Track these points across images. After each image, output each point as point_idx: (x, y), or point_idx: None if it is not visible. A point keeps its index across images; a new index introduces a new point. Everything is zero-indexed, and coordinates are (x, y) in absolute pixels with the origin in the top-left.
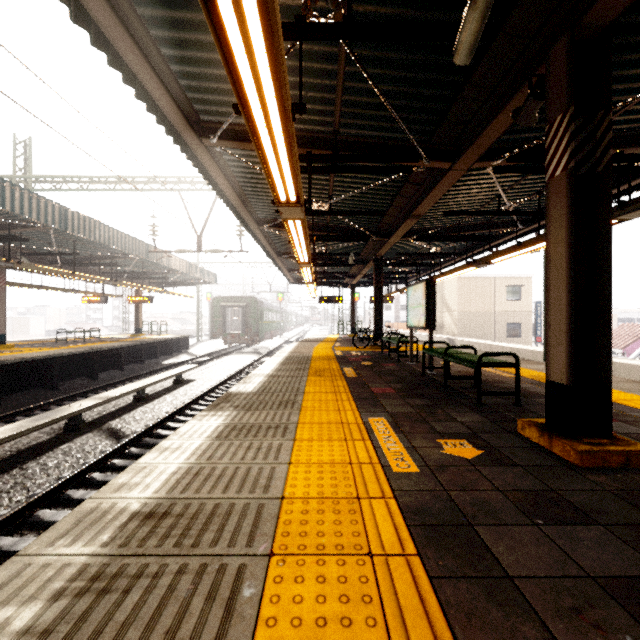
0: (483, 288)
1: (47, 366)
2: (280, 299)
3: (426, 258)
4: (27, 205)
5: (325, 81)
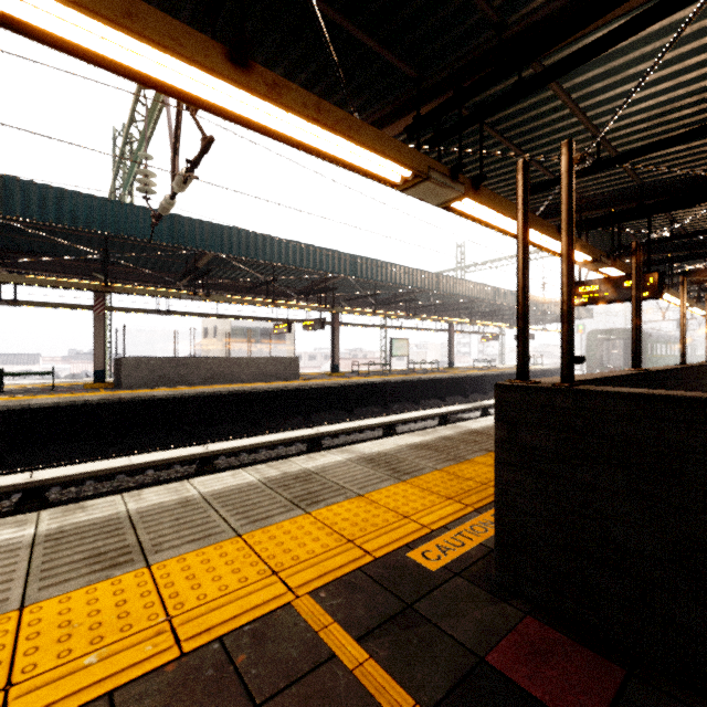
0: None
1: (482, 380)
2: None
3: None
4: (481, 292)
5: (673, 230)
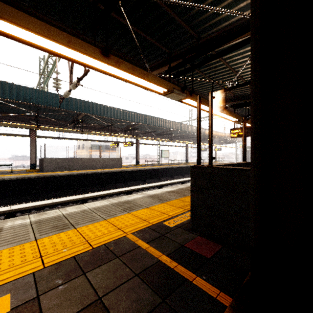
0: None
1: None
2: None
3: None
4: None
5: None
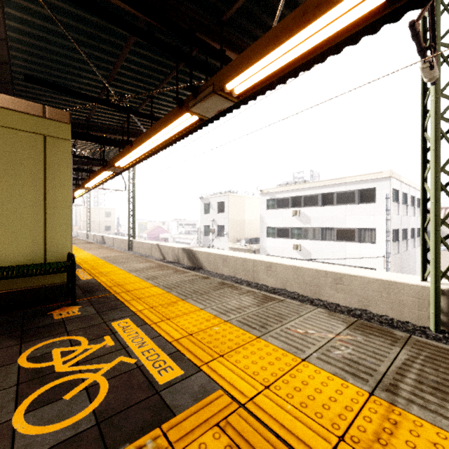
0: (95, 212)
1: None
2: None
3: None
4: None
5: None
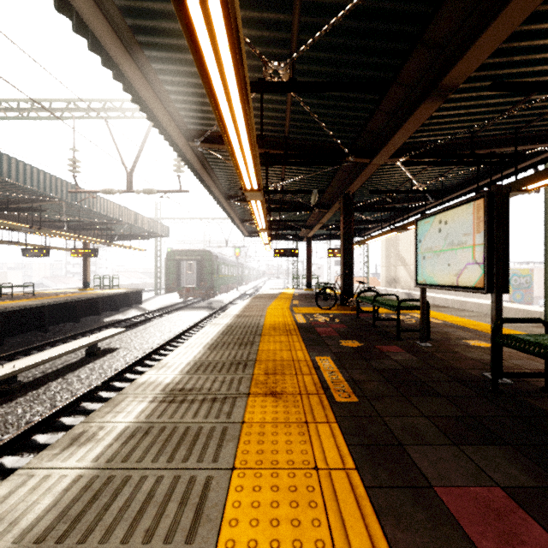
0: None
1: None
2: (237, 254)
3: (398, 202)
4: None
5: None
